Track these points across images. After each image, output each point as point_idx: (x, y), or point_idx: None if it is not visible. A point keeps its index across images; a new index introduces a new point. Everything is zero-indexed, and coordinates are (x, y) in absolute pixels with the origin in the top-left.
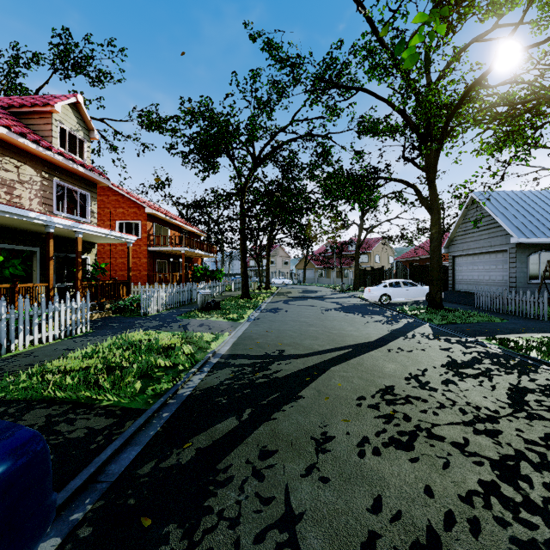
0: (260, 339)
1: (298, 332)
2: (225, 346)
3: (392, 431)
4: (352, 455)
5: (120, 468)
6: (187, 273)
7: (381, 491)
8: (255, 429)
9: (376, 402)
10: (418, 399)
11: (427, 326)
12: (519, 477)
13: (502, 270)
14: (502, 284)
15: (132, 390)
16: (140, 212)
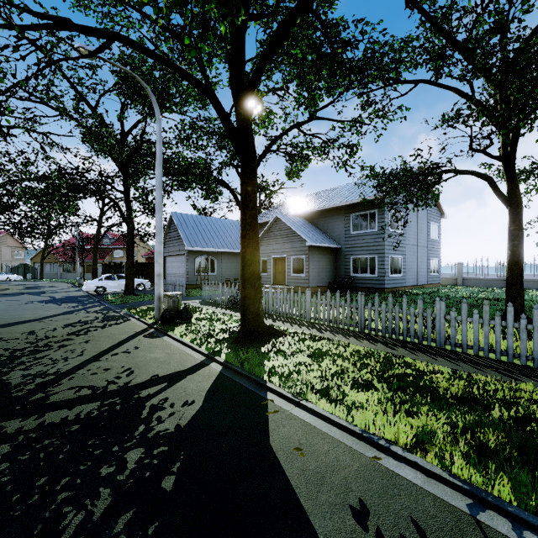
0: None
1: None
2: None
3: None
4: None
5: None
6: None
7: None
8: None
9: None
10: (15, 339)
11: (104, 306)
12: (21, 351)
13: (184, 267)
14: (184, 276)
15: None
16: None
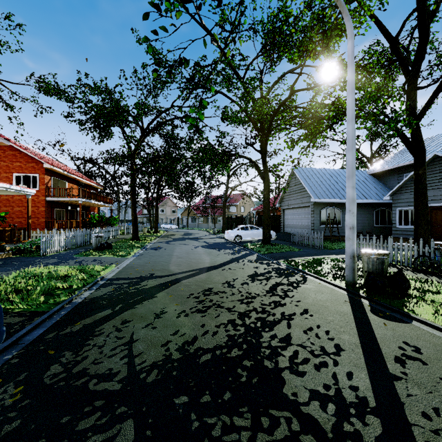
0: (139, 267)
1: (169, 262)
2: (112, 273)
3: (199, 307)
4: (173, 317)
5: (33, 337)
6: (84, 220)
7: (181, 328)
8: (122, 313)
9: (199, 295)
10: (222, 292)
11: (256, 255)
12: (247, 316)
13: (307, 218)
14: (307, 227)
15: (37, 302)
16: (38, 167)
